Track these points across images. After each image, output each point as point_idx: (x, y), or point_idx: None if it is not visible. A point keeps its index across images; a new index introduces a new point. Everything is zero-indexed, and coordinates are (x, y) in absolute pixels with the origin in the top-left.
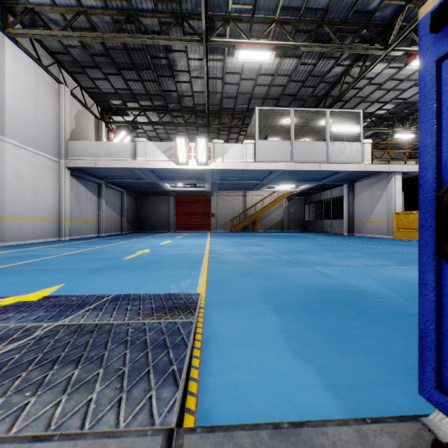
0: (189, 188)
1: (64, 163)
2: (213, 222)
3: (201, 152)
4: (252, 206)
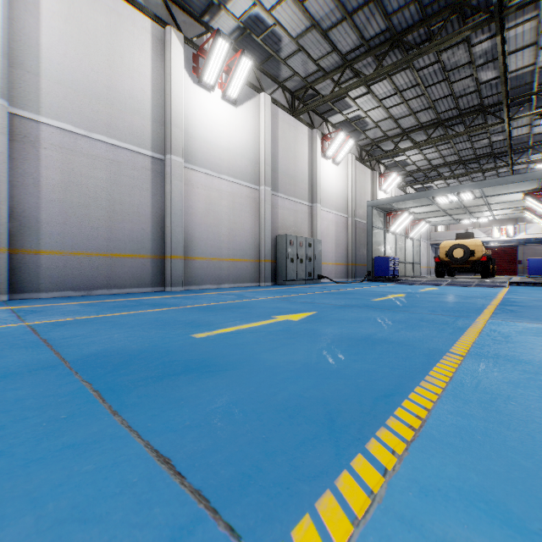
0: (496, 244)
1: (429, 242)
2: (519, 268)
3: (509, 232)
4: None
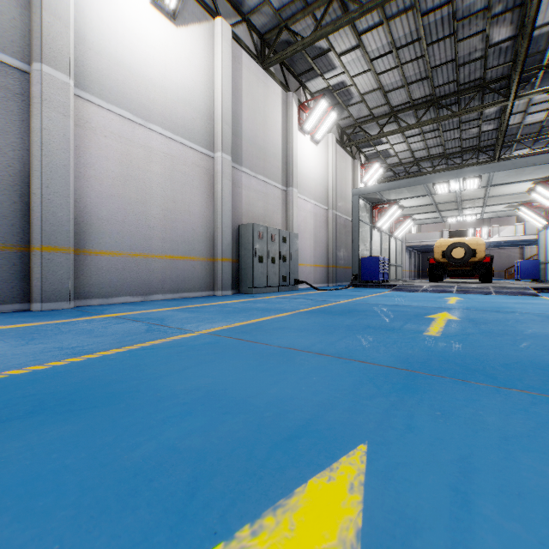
0: None
1: (404, 245)
2: None
3: (484, 234)
4: (529, 257)
